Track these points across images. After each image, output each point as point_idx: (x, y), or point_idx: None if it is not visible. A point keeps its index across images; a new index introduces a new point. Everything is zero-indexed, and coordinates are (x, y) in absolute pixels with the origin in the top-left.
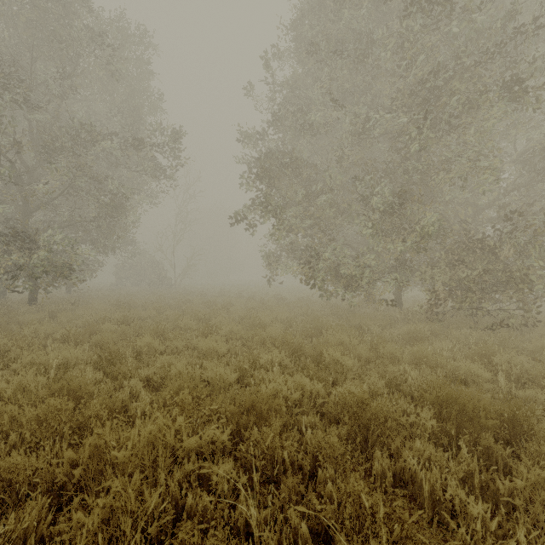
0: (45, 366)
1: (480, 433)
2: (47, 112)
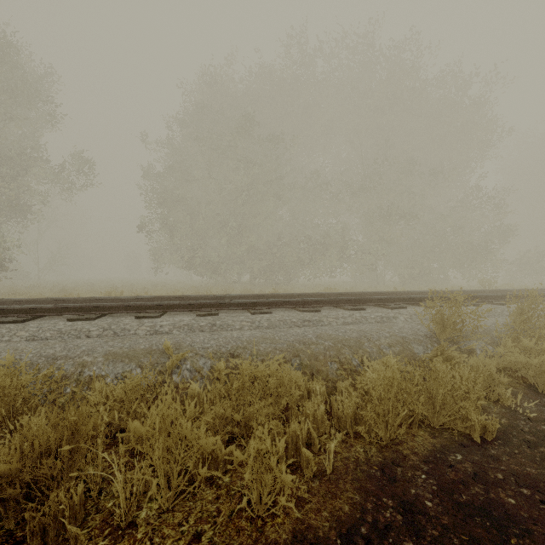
0: None
1: None
2: None
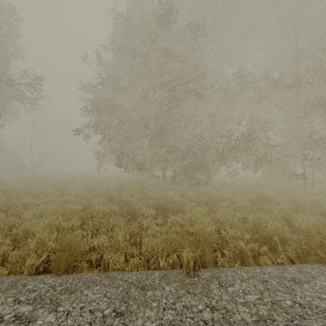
0: None
1: (168, 214)
2: None
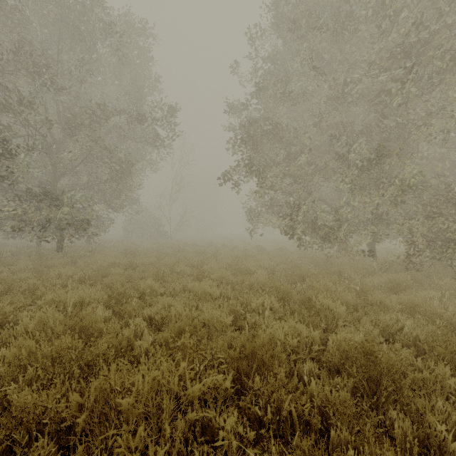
0: (64, 303)
1: None
2: (70, 96)
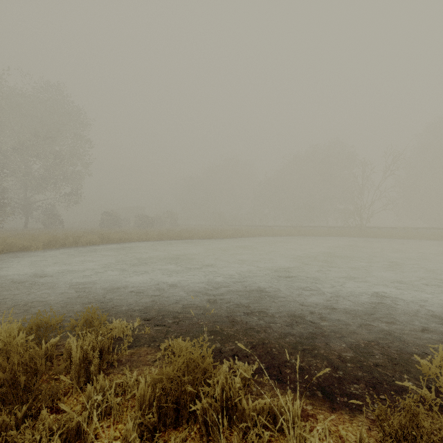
0: None
1: None
2: None
